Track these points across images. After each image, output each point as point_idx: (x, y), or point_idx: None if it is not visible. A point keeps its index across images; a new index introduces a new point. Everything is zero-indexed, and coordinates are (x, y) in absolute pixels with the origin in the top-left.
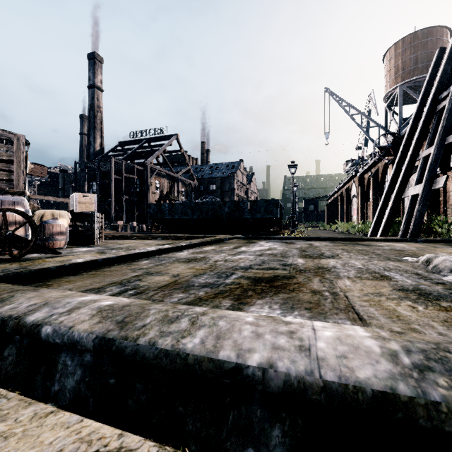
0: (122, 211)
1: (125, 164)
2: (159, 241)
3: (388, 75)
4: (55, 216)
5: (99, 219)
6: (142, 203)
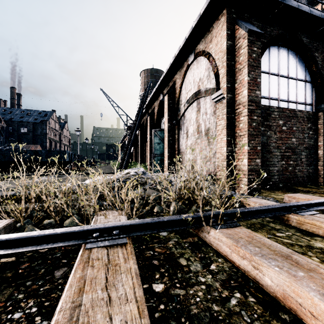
0: None
1: None
2: None
3: (141, 85)
4: None
5: None
6: None
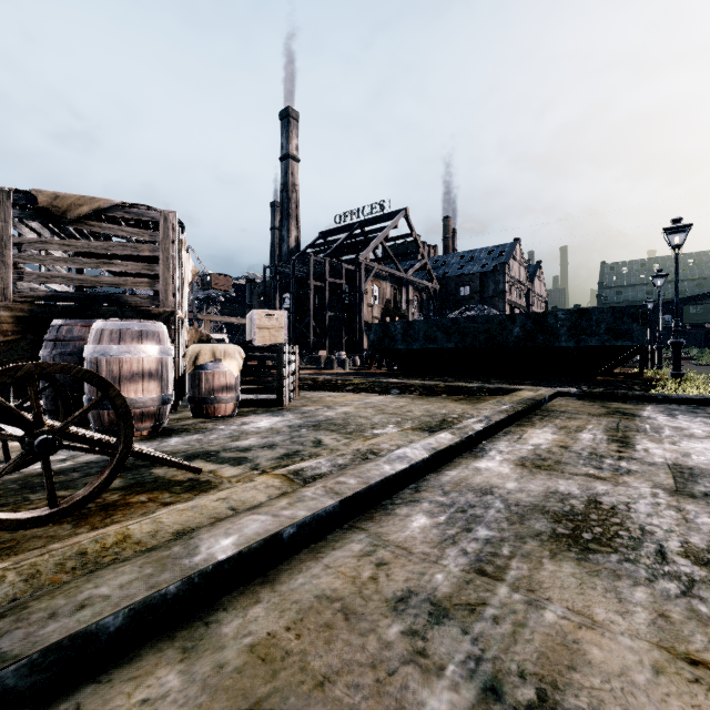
0: (325, 335)
1: (329, 263)
2: (399, 400)
3: None
4: (217, 356)
5: (292, 357)
6: (353, 322)
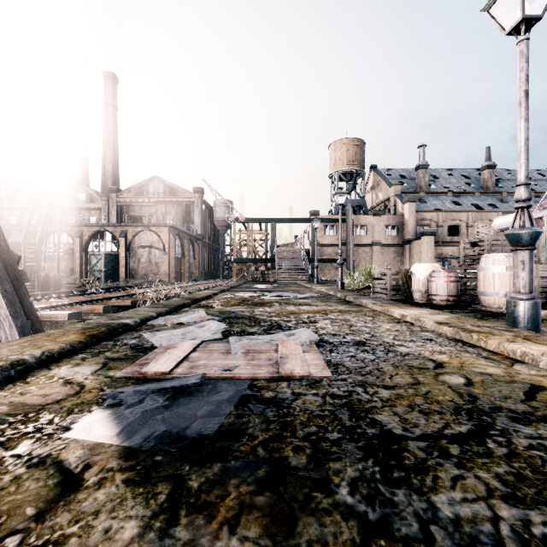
0: None
1: None
2: None
3: None
4: None
5: None
6: None
